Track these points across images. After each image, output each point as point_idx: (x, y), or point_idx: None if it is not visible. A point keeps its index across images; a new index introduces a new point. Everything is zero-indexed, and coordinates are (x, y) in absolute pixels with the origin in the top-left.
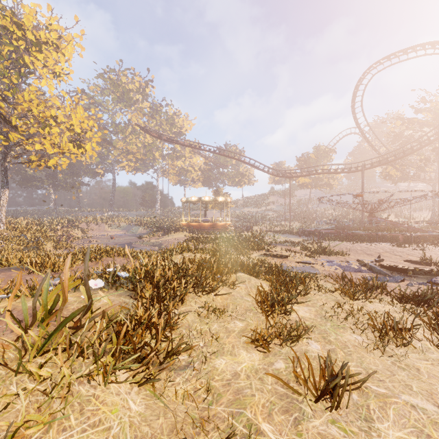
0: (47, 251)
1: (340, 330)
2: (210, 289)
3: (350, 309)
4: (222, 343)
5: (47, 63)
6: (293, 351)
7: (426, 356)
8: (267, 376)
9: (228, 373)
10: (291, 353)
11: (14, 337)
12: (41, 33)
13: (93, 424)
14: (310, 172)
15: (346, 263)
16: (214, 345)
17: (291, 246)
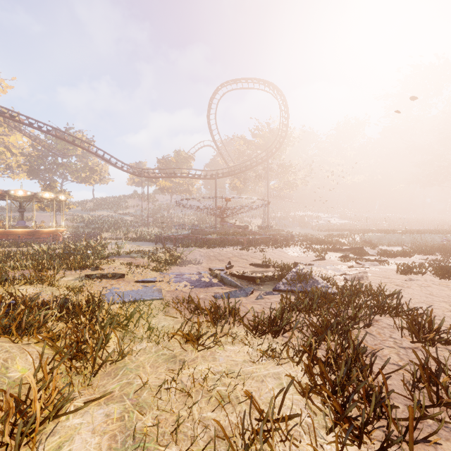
0: None
1: None
2: None
3: (190, 377)
4: None
5: None
6: None
7: None
8: None
9: None
10: None
11: None
12: None
13: None
14: (169, 174)
15: (196, 276)
16: None
17: (139, 257)
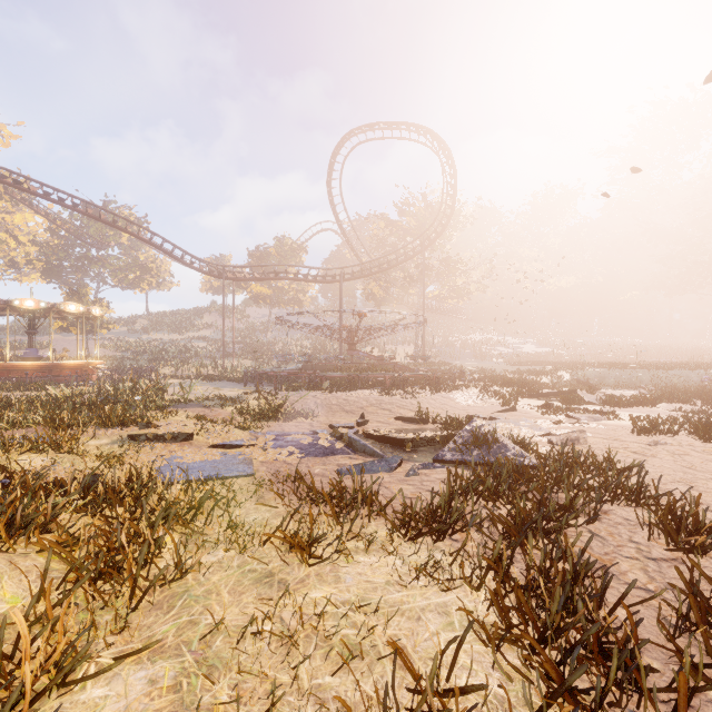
0: None
1: None
2: None
3: (296, 611)
4: None
5: None
6: None
7: None
8: None
9: None
10: None
11: None
12: None
13: None
14: (267, 274)
15: (309, 438)
16: None
17: (217, 407)
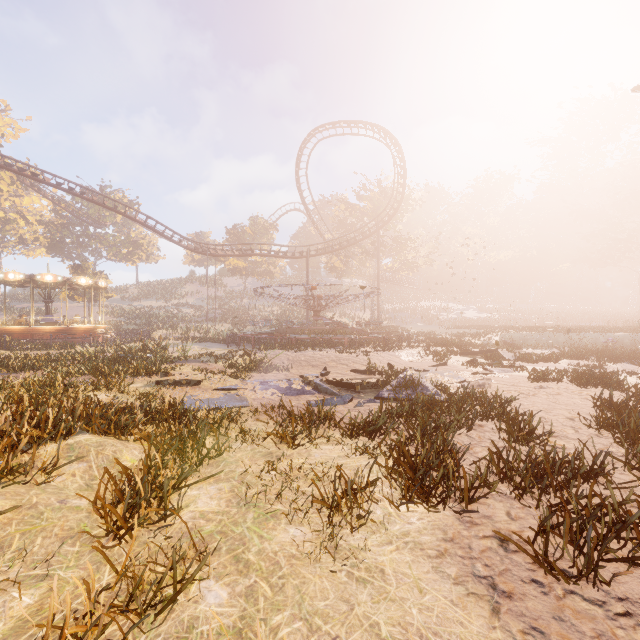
0: None
1: (269, 525)
2: None
3: (287, 467)
4: None
5: None
6: None
7: (389, 533)
8: None
9: None
10: None
11: None
12: None
13: None
14: (244, 251)
15: (286, 383)
16: None
17: (211, 362)
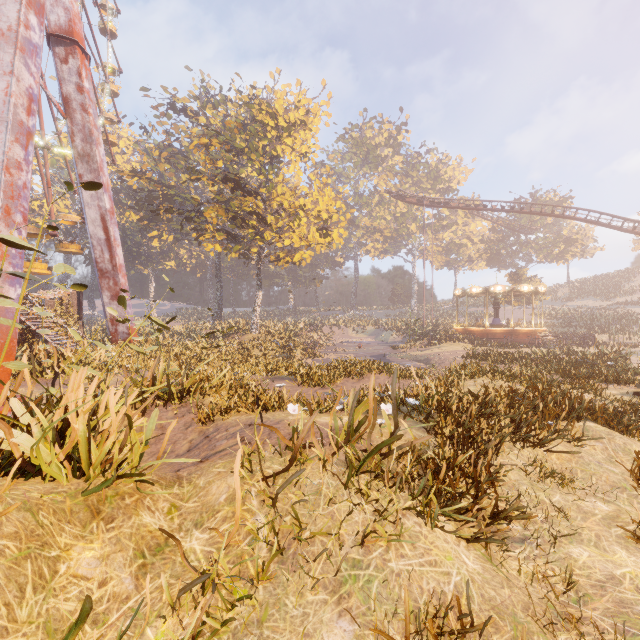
0: (298, 359)
1: None
2: (537, 440)
3: None
4: (575, 526)
5: (295, 146)
6: None
7: None
8: None
9: (598, 572)
10: None
11: (328, 451)
12: (290, 115)
13: (429, 563)
14: None
15: None
16: (561, 525)
17: None
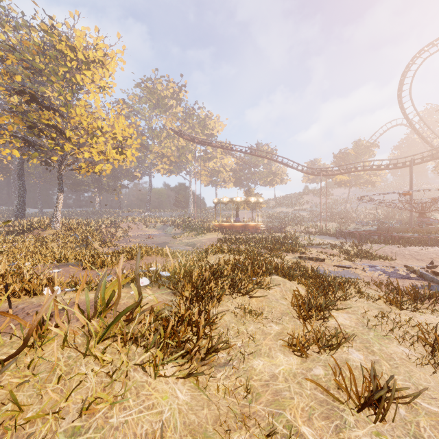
0: (95, 249)
1: (385, 341)
2: (245, 291)
3: (396, 318)
4: (259, 344)
5: (94, 79)
6: (334, 358)
7: None
8: (305, 381)
9: (266, 374)
10: (331, 360)
11: (79, 325)
12: (89, 52)
13: (148, 407)
14: (349, 169)
15: (391, 269)
16: (251, 346)
17: (328, 249)
